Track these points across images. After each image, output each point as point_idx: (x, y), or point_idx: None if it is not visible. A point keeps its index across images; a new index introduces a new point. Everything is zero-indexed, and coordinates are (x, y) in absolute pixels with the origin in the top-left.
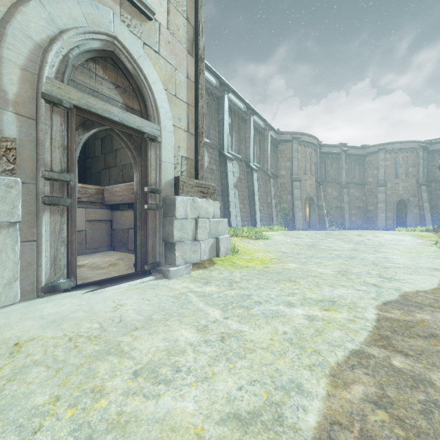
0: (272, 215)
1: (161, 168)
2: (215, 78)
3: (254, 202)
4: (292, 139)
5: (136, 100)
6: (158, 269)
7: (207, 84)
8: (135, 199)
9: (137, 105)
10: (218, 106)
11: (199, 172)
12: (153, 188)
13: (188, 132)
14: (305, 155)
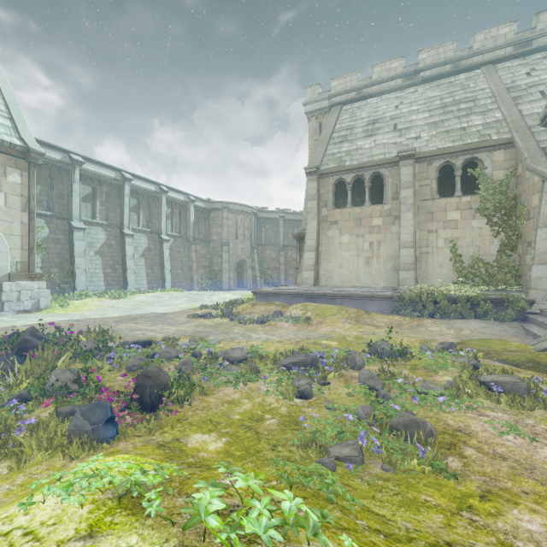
0: (192, 277)
1: None
2: (116, 171)
3: (163, 267)
4: (222, 208)
5: None
6: None
7: (105, 178)
8: None
9: None
10: (120, 192)
11: (30, 268)
12: None
13: (23, 249)
14: (237, 221)
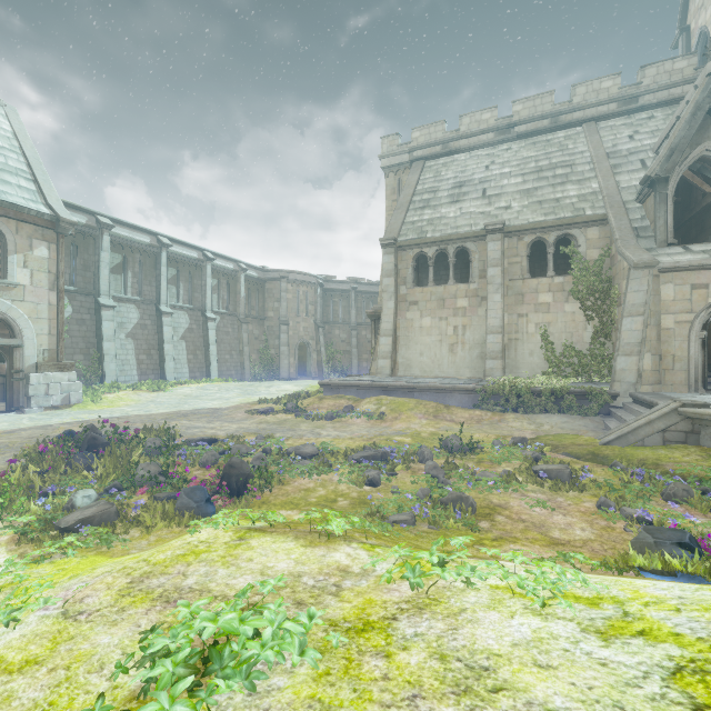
0: (244, 364)
1: (24, 360)
2: (151, 236)
3: (208, 352)
4: (280, 277)
5: (7, 329)
6: (21, 409)
7: (138, 244)
8: (7, 376)
9: (8, 331)
10: (156, 261)
11: (59, 356)
12: (18, 371)
13: (50, 334)
14: (298, 294)
